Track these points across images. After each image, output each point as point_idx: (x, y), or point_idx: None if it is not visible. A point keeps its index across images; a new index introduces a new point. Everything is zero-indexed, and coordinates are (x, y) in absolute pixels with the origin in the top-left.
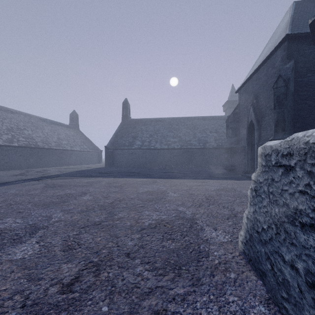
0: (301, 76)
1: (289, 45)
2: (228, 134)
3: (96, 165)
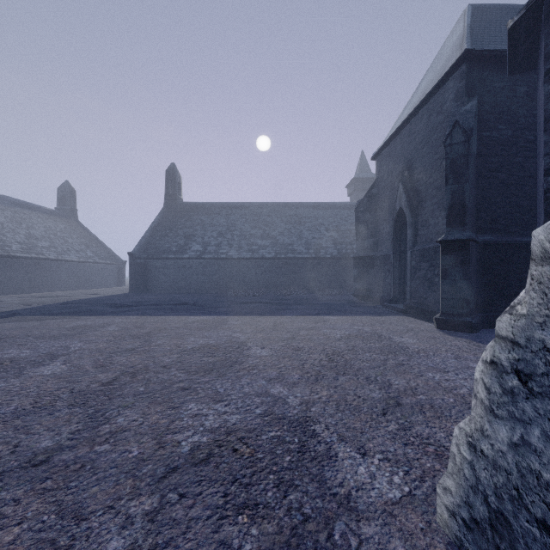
0: (489, 127)
1: (469, 70)
2: (358, 233)
3: (113, 289)
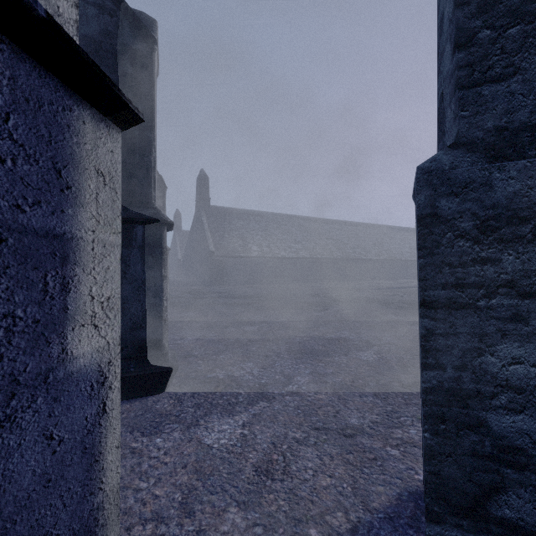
0: None
1: None
2: None
3: None
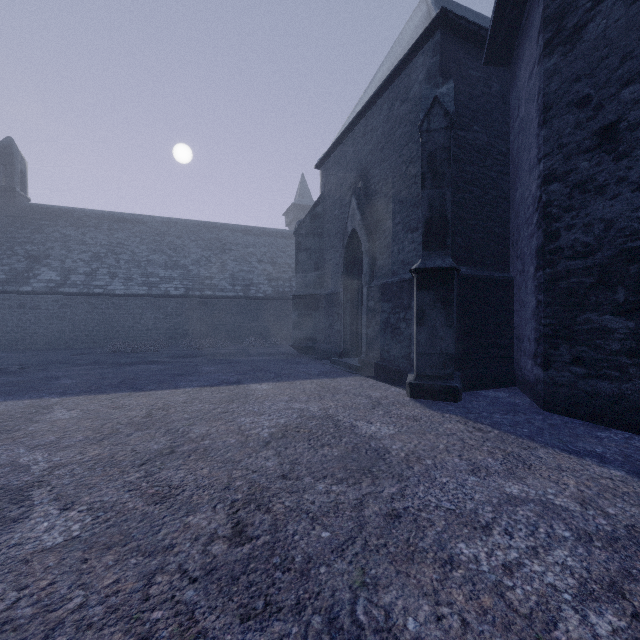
0: (465, 126)
1: (444, 42)
2: (299, 264)
3: None
